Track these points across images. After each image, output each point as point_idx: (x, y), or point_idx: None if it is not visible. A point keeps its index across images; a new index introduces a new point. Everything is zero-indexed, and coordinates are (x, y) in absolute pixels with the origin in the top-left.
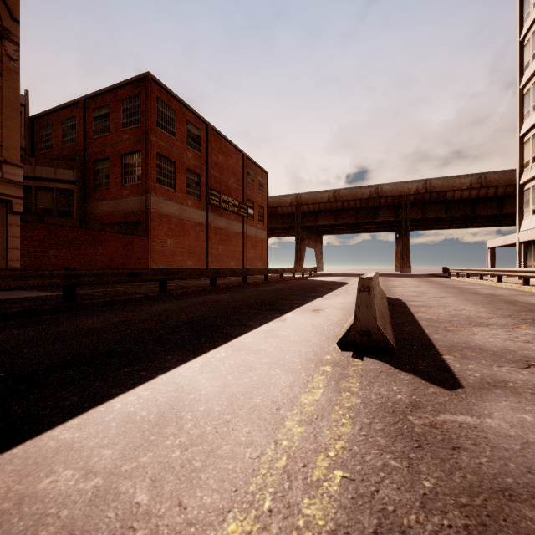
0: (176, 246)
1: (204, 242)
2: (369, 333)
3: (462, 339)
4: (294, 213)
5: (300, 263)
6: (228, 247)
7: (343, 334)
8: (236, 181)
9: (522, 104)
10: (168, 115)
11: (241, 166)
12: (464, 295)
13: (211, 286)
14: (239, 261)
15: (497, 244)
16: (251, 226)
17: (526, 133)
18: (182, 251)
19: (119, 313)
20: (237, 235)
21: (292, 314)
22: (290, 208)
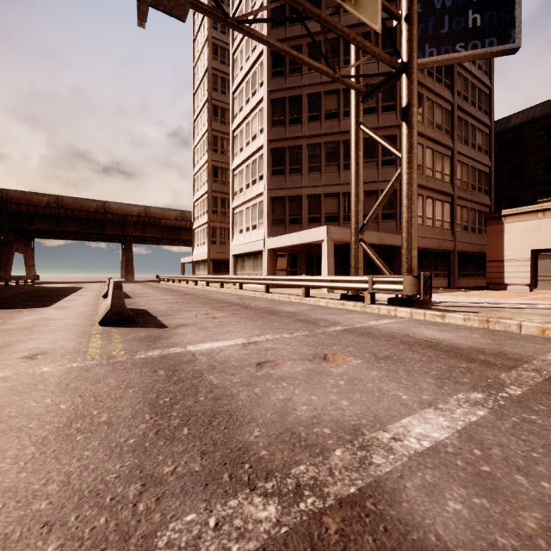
0: None
1: None
2: None
3: (139, 296)
4: None
5: (7, 270)
6: None
7: (104, 294)
8: None
9: (194, 184)
10: None
11: None
12: (155, 289)
13: None
14: None
15: (185, 261)
16: None
17: (195, 201)
18: None
19: None
20: None
21: (72, 296)
22: None
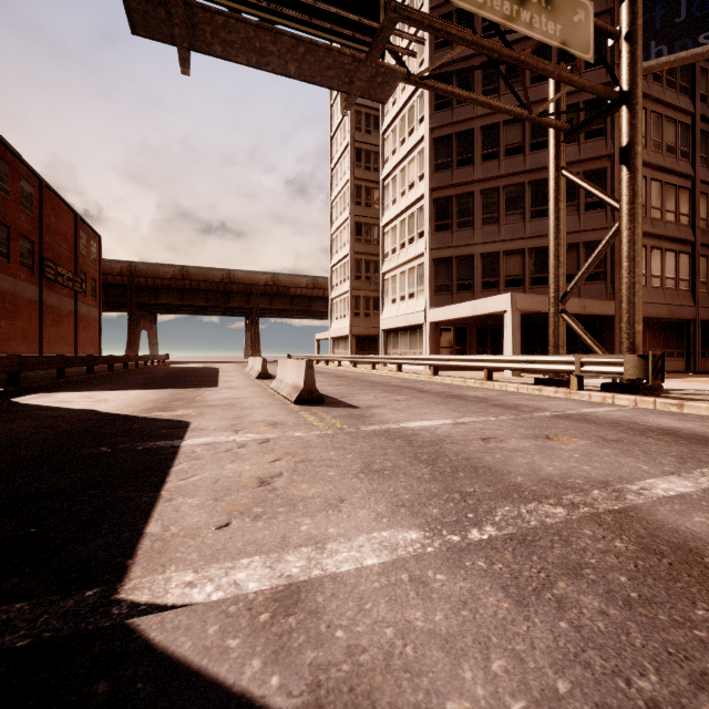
0: (10, 328)
1: (37, 323)
2: (266, 374)
3: None
4: (125, 285)
5: (135, 349)
6: (61, 330)
7: (258, 375)
8: (69, 248)
9: (332, 246)
10: (3, 171)
11: (73, 229)
12: None
13: (110, 371)
14: (71, 346)
15: (321, 338)
16: (83, 304)
17: (333, 266)
18: (16, 334)
19: (120, 381)
20: (70, 314)
21: (223, 377)
22: (120, 278)
